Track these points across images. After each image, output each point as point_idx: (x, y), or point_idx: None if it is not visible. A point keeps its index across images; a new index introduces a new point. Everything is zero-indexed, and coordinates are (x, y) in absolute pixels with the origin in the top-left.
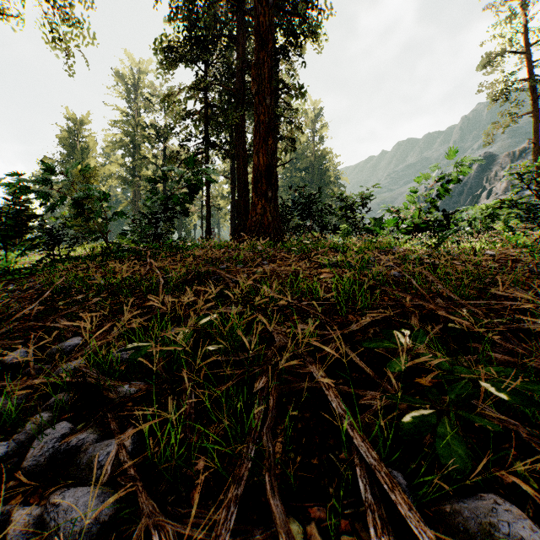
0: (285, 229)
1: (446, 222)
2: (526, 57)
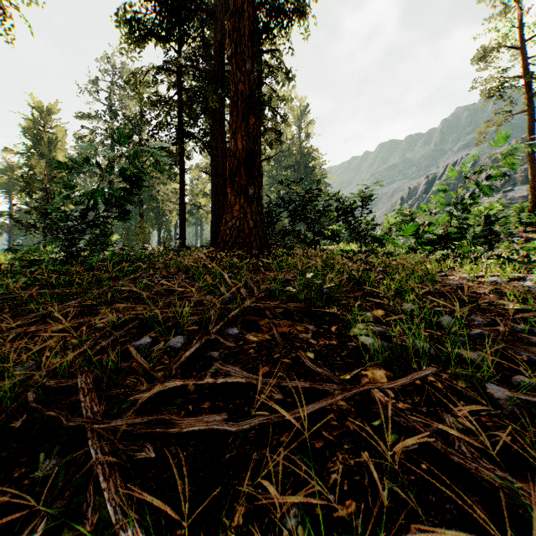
0: (271, 234)
1: (489, 231)
2: (521, 53)
